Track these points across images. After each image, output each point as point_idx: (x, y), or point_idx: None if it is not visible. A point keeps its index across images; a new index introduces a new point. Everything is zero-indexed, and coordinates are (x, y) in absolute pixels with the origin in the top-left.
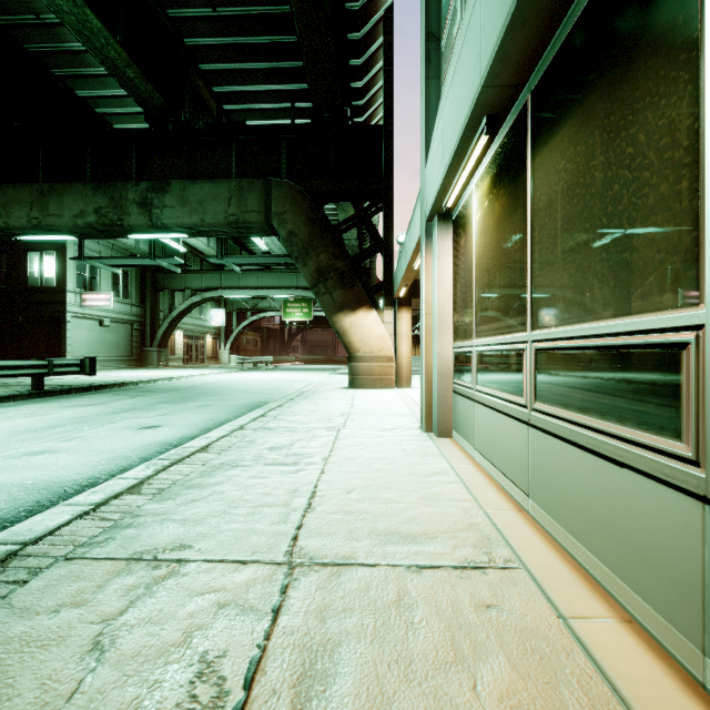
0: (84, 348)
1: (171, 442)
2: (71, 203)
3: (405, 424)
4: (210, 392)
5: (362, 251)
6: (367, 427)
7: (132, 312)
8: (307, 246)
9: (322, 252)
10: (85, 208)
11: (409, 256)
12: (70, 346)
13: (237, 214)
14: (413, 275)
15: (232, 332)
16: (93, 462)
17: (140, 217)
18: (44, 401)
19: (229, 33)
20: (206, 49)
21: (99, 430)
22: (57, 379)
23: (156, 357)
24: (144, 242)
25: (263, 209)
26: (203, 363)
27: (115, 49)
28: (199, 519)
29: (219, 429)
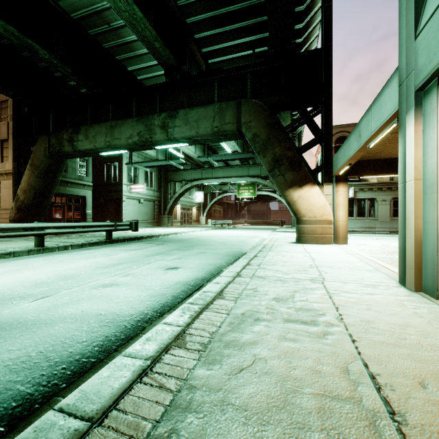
0: (131, 216)
1: (189, 282)
2: (125, 131)
3: (381, 280)
4: (201, 243)
5: (306, 143)
6: (347, 281)
7: (154, 195)
8: (266, 143)
9: (276, 146)
10: (133, 132)
11: (368, 136)
12: (124, 214)
13: (219, 126)
14: (361, 154)
15: (207, 205)
16: (142, 297)
17: (161, 135)
18: (112, 246)
19: (213, 8)
20: (199, 23)
21: (142, 269)
22: (118, 233)
23: (167, 221)
24: (161, 154)
25: (235, 120)
26: (191, 224)
27: (149, 30)
28: (261, 410)
29: (223, 275)
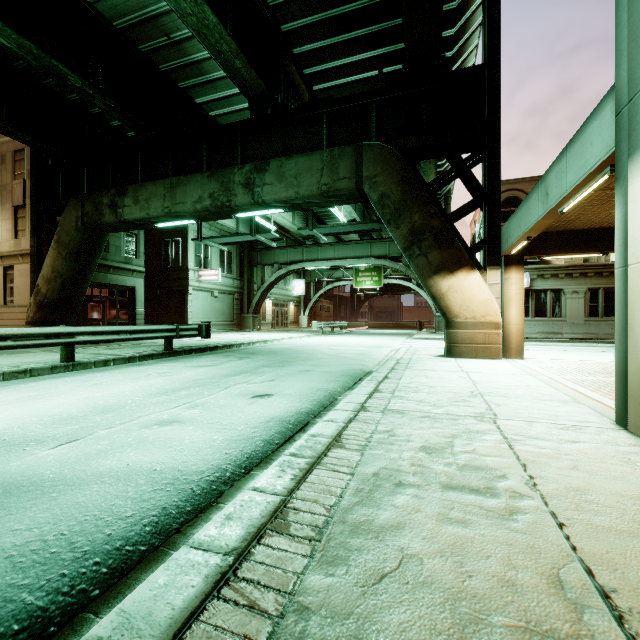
0: (200, 315)
1: (288, 418)
2: (192, 191)
3: (585, 417)
4: (303, 355)
5: (460, 207)
6: (532, 420)
7: (234, 284)
8: (400, 207)
9: (416, 212)
10: (202, 194)
11: (562, 194)
12: (190, 313)
13: (329, 183)
14: (547, 223)
15: (310, 300)
16: (217, 442)
17: (244, 197)
18: (173, 360)
19: (321, 9)
20: (300, 31)
21: (217, 397)
22: (182, 340)
23: (252, 322)
24: (243, 225)
25: (354, 174)
26: (287, 327)
27: (227, 41)
28: None
29: (339, 408)
